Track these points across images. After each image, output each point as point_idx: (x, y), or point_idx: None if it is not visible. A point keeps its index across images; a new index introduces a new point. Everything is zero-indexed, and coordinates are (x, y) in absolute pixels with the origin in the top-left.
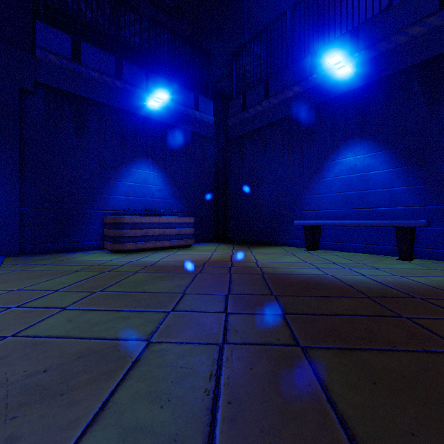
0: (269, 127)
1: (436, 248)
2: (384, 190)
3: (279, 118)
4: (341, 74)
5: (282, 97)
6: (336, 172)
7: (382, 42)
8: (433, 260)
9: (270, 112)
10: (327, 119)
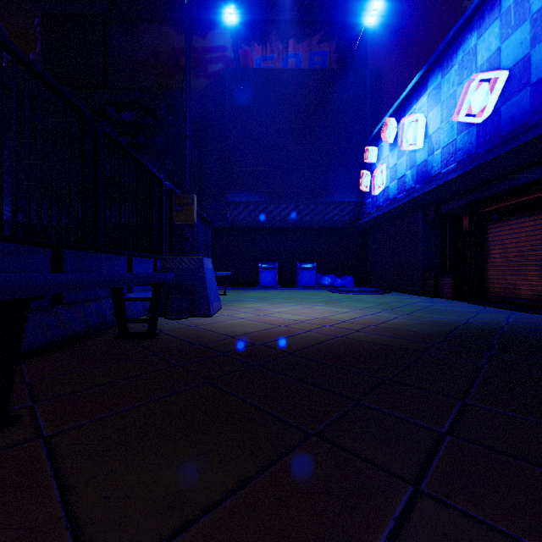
0: None
1: None
2: None
3: None
4: None
5: None
6: None
7: None
8: None
9: None
10: None
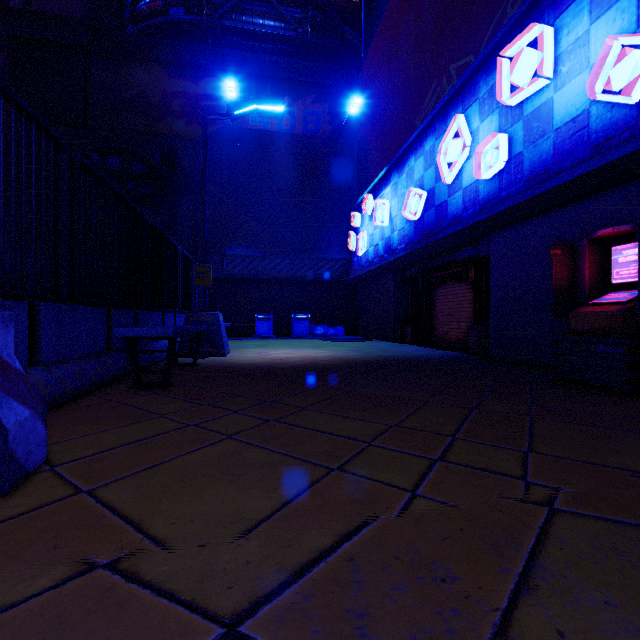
0: None
1: None
2: None
3: None
4: None
5: None
6: None
7: None
8: None
9: None
10: None
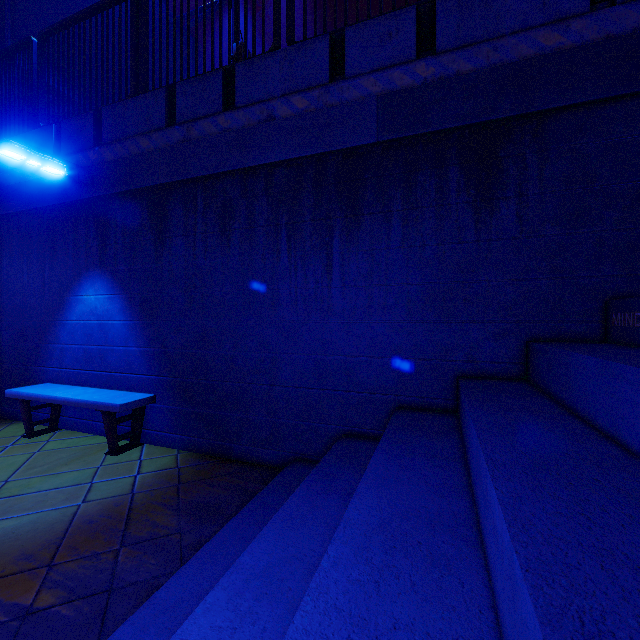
0: (5, 220)
1: (160, 430)
2: (121, 349)
3: (15, 210)
4: (58, 174)
5: (20, 177)
6: (79, 314)
7: (118, 144)
8: (156, 447)
9: (4, 197)
10: (70, 232)
